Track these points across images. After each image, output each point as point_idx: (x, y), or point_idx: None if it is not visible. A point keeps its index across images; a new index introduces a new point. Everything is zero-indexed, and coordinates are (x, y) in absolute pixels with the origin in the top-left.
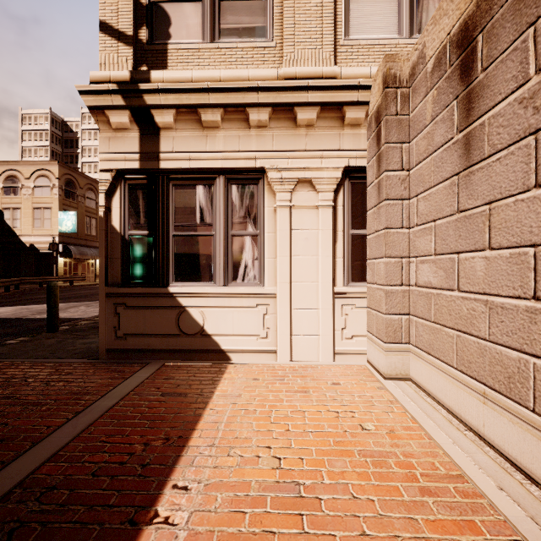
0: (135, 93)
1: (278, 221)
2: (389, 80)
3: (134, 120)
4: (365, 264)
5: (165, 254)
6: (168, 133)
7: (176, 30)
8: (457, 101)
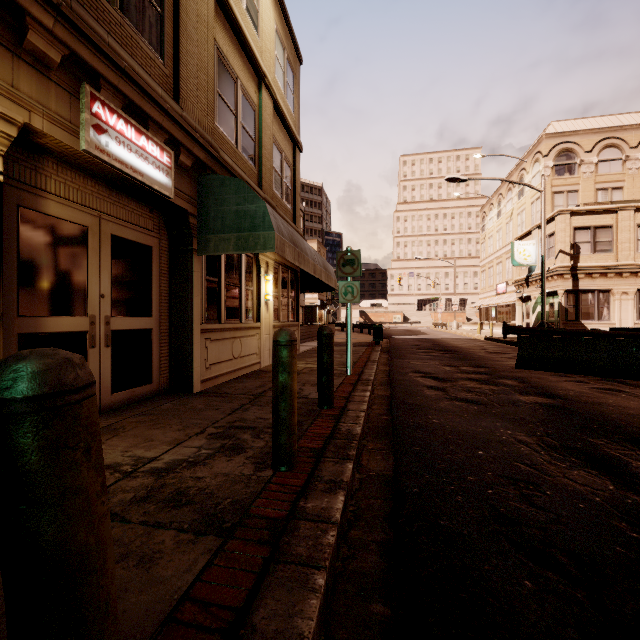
0: (574, 270)
1: (616, 303)
2: None
3: (571, 277)
4: None
5: (578, 312)
6: (581, 280)
7: (582, 250)
8: None
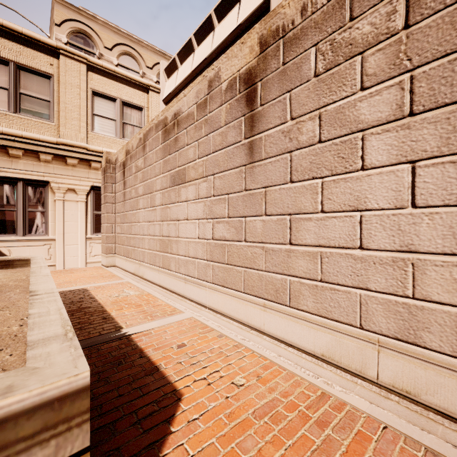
0: None
1: (57, 206)
2: (108, 161)
3: None
4: (101, 226)
5: None
6: None
7: None
8: (123, 181)
